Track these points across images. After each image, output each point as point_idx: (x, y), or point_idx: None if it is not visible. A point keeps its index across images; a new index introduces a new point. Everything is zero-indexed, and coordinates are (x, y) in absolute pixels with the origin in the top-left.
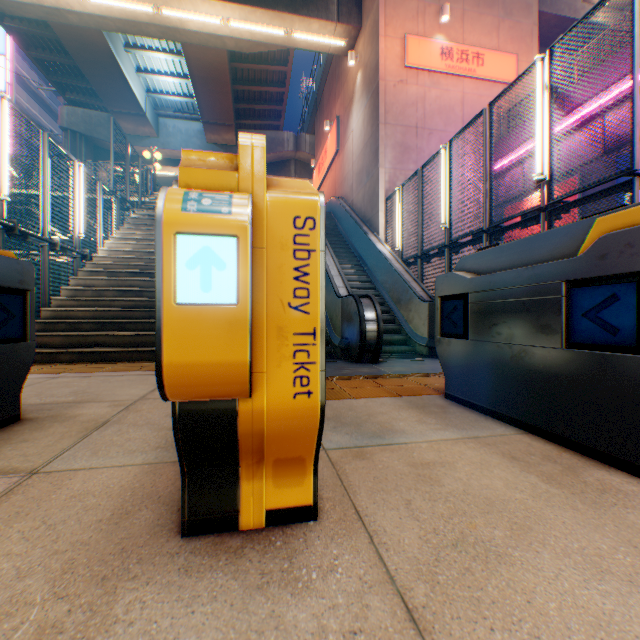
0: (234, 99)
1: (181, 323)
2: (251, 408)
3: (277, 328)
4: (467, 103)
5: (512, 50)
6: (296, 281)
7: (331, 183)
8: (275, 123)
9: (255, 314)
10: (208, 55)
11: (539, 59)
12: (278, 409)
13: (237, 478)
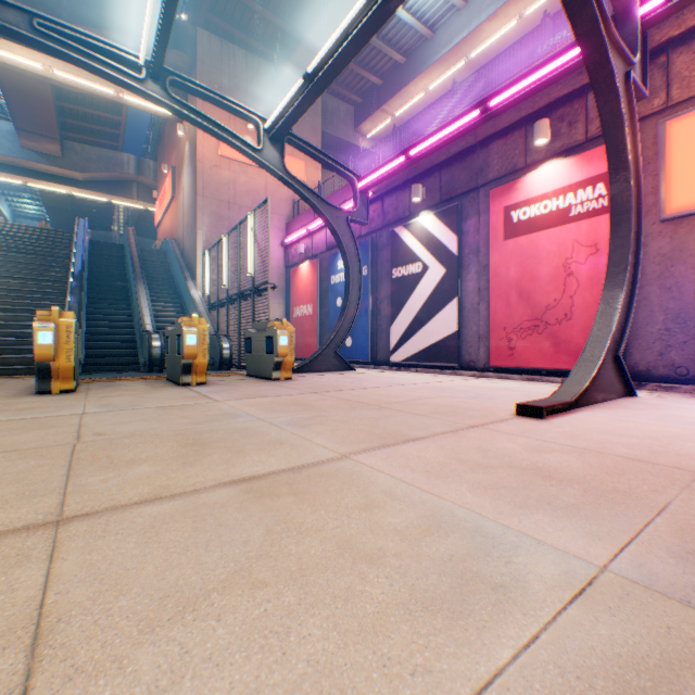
0: (60, 112)
1: (40, 347)
2: (57, 364)
3: (64, 348)
4: (270, 190)
5: (304, 157)
6: (69, 338)
7: (171, 222)
8: (113, 143)
9: (58, 345)
10: (26, 76)
11: (250, 215)
12: (64, 365)
13: (53, 382)
